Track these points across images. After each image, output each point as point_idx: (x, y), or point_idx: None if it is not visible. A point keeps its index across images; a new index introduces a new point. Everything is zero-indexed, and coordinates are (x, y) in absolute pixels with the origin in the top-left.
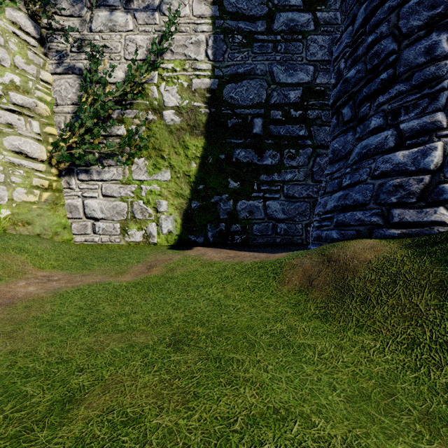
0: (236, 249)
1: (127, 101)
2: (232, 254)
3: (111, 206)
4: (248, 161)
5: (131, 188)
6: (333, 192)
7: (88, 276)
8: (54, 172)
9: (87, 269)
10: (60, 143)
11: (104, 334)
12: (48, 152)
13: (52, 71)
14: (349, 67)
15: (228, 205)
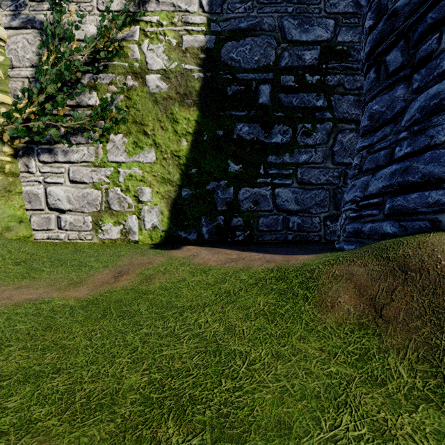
0: (238, 249)
1: (101, 62)
2: (233, 256)
3: (81, 194)
4: (253, 138)
5: (105, 172)
6: (377, 168)
7: (25, 288)
8: (8, 151)
9: (29, 277)
10: (14, 113)
11: None
12: None
13: (7, 24)
14: None
15: (227, 193)
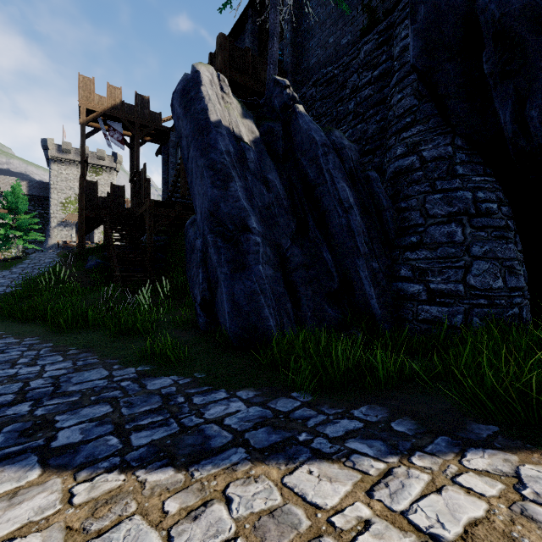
0: None
1: (5, 251)
2: None
3: None
4: None
5: None
6: None
7: None
8: None
9: None
10: None
11: None
12: None
13: None
14: None
15: None
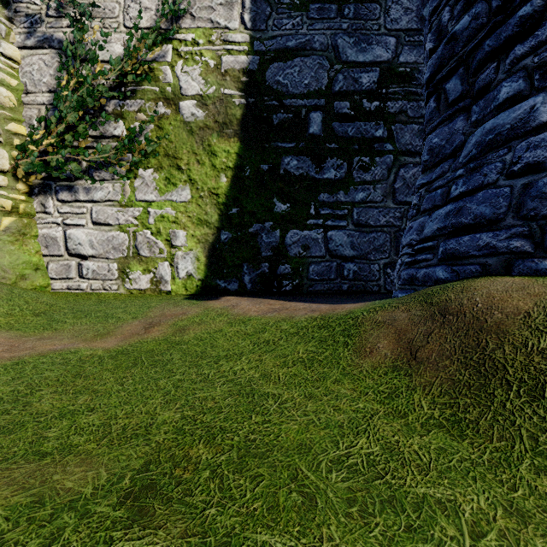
0: (284, 299)
1: (128, 87)
2: (277, 306)
3: (105, 238)
4: (302, 173)
5: (133, 212)
6: (434, 208)
7: (48, 339)
8: (22, 189)
9: (51, 328)
10: (29, 145)
11: (2, 464)
12: (13, 159)
13: (20, 43)
14: (458, 15)
15: (273, 237)
